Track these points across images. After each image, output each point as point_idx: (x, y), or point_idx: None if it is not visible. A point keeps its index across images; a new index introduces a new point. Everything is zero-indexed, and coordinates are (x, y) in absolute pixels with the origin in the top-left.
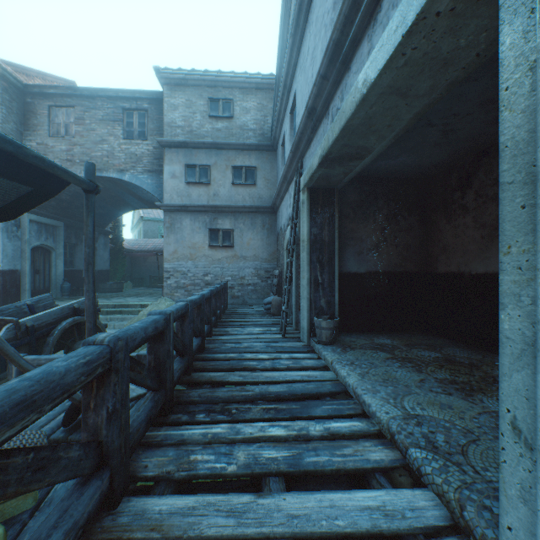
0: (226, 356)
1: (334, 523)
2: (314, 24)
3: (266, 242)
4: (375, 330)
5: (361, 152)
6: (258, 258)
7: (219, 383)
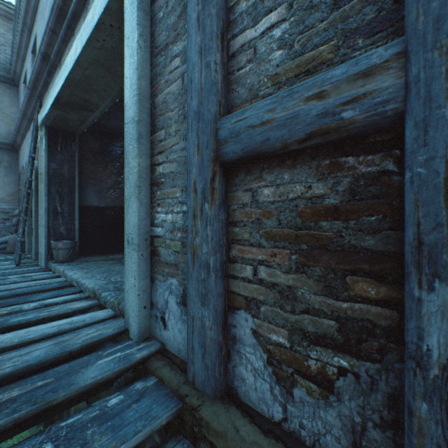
0: None
1: (26, 338)
2: None
3: (3, 181)
4: (114, 251)
5: (90, 105)
6: None
7: None
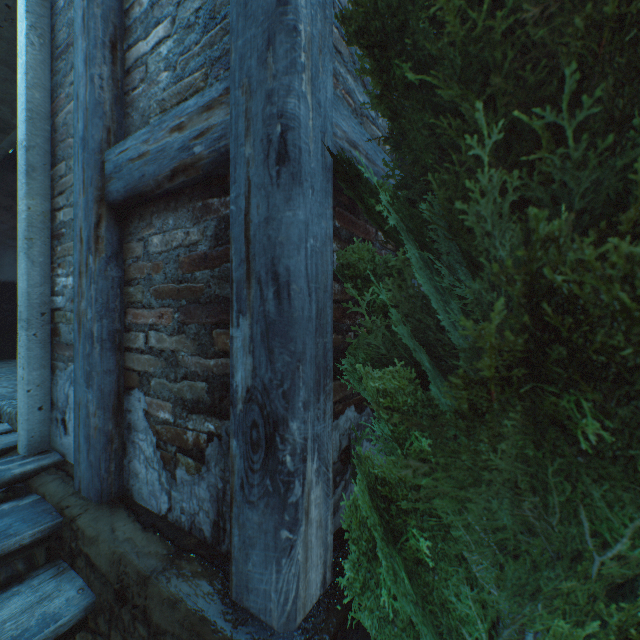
0: None
1: None
2: None
3: None
4: None
5: None
6: None
7: None
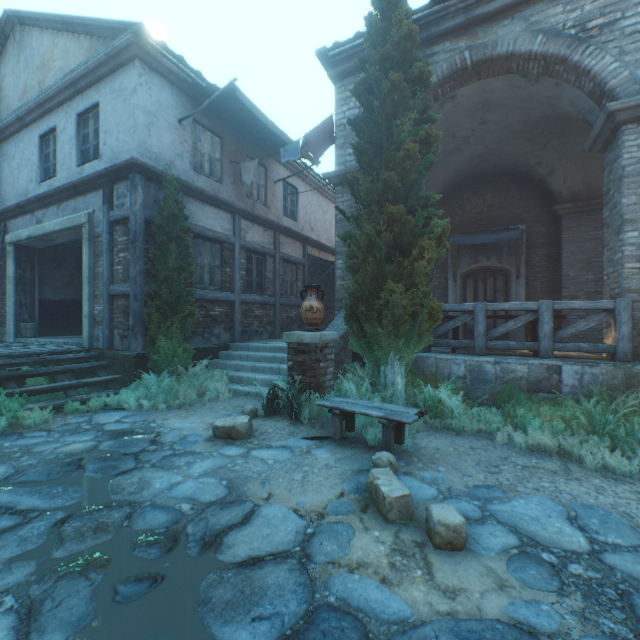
0: None
1: (45, 348)
2: (22, 150)
3: None
4: (67, 334)
5: (55, 240)
6: None
7: None
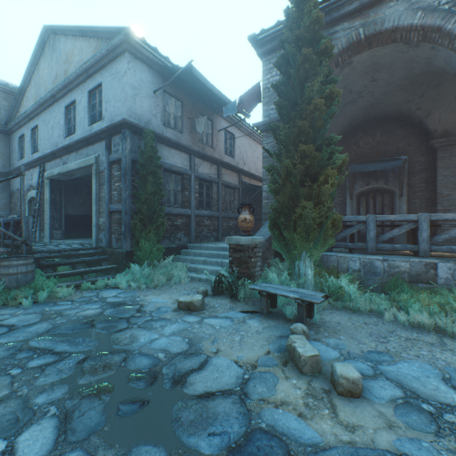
0: None
1: (69, 247)
2: (54, 117)
3: (0, 196)
4: (81, 237)
5: (74, 175)
6: None
7: None
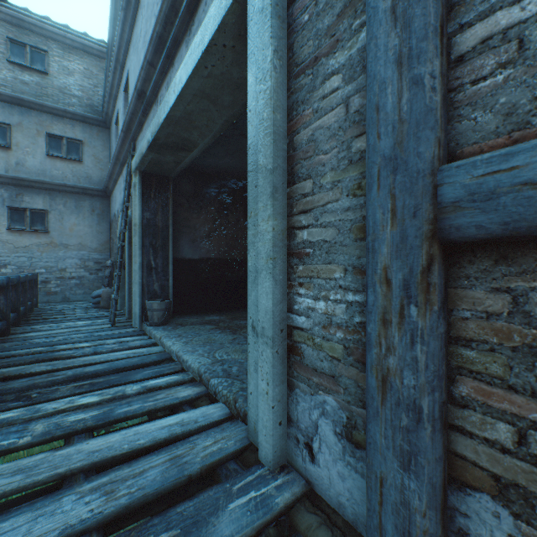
0: (30, 351)
1: (136, 443)
2: (146, 9)
3: (96, 229)
4: (208, 311)
5: (188, 144)
6: (86, 247)
7: (17, 377)
